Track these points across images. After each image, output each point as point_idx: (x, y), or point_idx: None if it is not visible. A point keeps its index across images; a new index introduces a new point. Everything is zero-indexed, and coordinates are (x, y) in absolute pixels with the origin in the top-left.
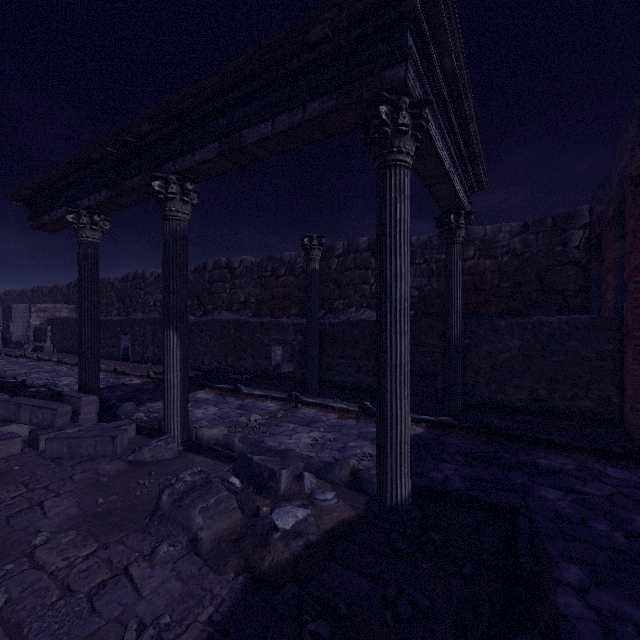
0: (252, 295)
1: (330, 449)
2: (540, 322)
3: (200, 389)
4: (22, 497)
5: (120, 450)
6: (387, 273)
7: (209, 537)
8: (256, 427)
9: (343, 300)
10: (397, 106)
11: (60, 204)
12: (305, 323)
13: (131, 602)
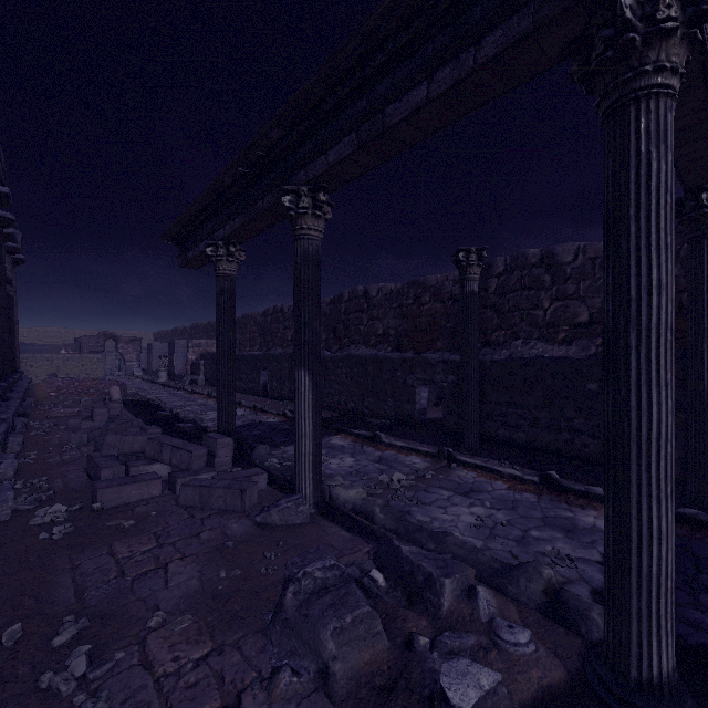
0: (391, 327)
1: (503, 537)
2: None
3: (335, 433)
4: (151, 553)
5: (249, 506)
6: (630, 283)
7: (344, 672)
8: (400, 490)
9: (504, 330)
10: None
11: (201, 238)
12: (458, 360)
13: None
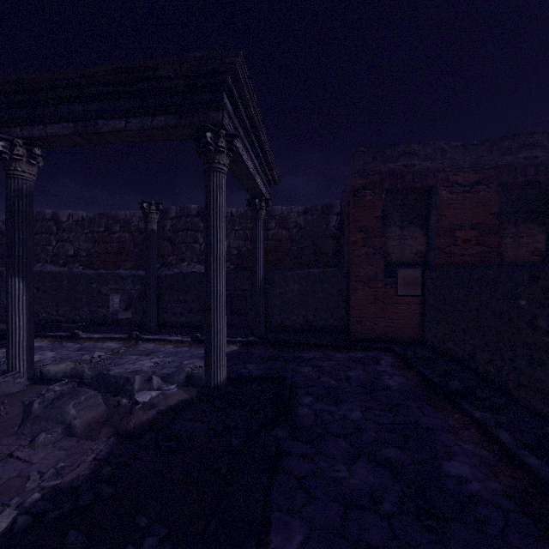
0: (83, 249)
1: (169, 367)
2: (309, 273)
3: None
4: None
5: None
6: (211, 238)
7: (81, 424)
8: (101, 361)
9: (176, 256)
10: (218, 134)
11: None
12: (143, 274)
13: (25, 467)
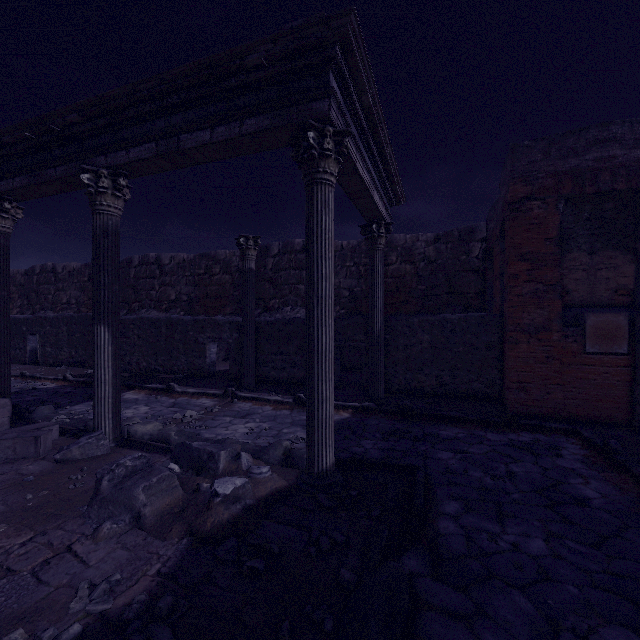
0: (184, 293)
1: (265, 436)
2: (445, 319)
3: (128, 390)
4: None
5: (44, 451)
6: (314, 274)
7: (152, 513)
8: (192, 422)
9: (279, 299)
10: (323, 133)
11: None
12: (241, 321)
13: (79, 571)
